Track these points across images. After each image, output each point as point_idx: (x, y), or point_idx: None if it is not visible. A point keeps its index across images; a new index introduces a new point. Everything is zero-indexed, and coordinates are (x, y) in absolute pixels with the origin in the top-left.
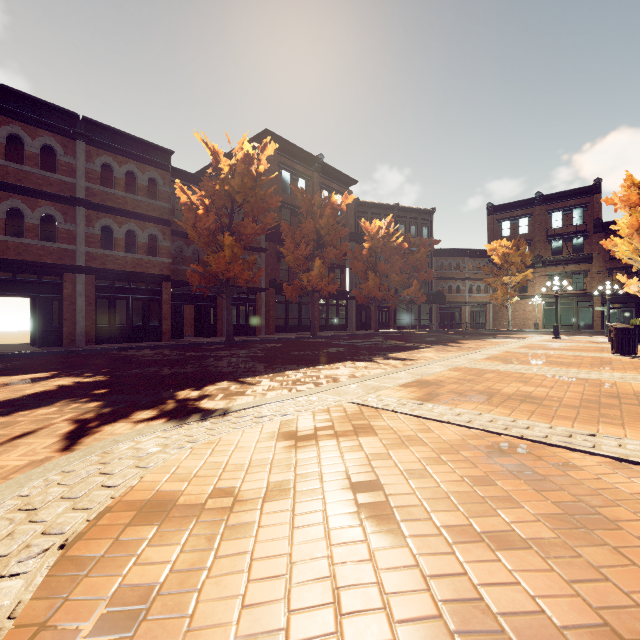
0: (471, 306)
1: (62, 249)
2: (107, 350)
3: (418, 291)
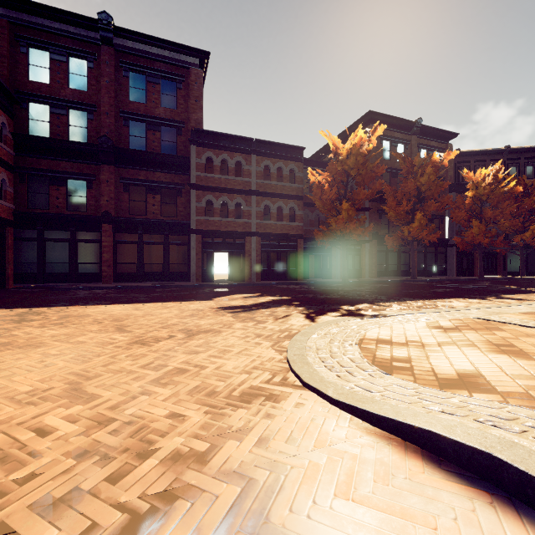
0: None
1: (245, 222)
2: (270, 284)
3: None
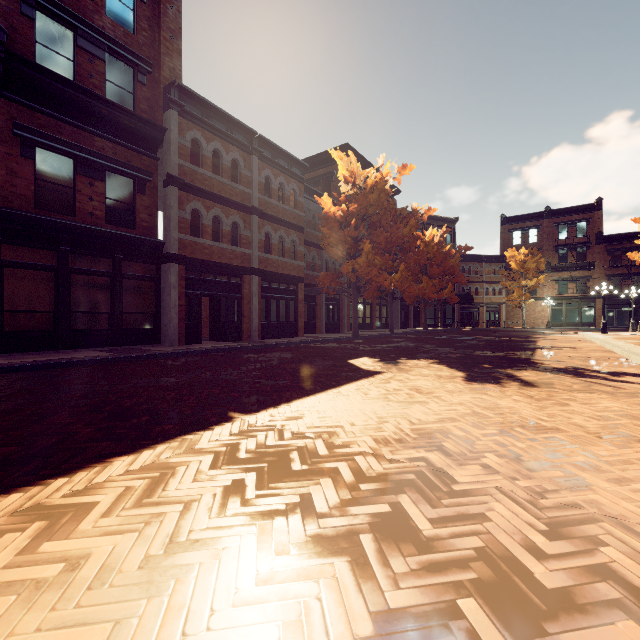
0: (487, 306)
1: (243, 253)
2: (294, 344)
3: (451, 293)
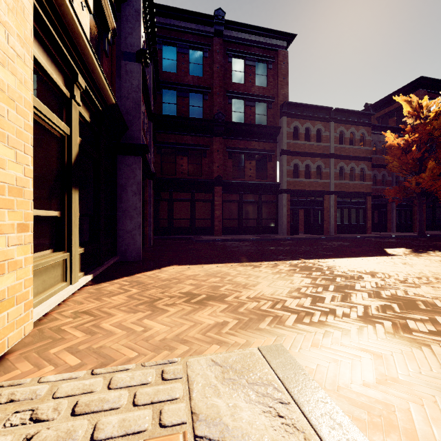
0: None
1: (323, 182)
2: (358, 238)
3: None
